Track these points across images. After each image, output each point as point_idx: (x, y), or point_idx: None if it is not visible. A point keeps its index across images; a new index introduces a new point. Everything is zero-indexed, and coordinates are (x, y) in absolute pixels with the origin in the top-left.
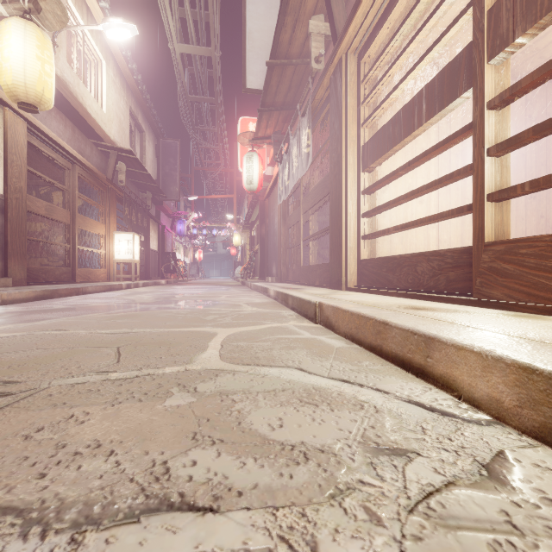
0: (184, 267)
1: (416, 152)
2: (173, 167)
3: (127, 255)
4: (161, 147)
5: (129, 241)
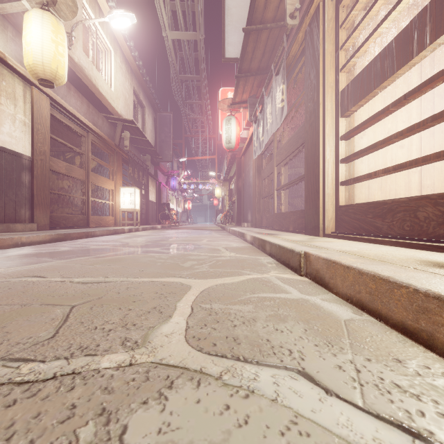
0: (176, 215)
1: (396, 95)
2: (167, 135)
3: (130, 205)
4: (158, 119)
5: (132, 194)
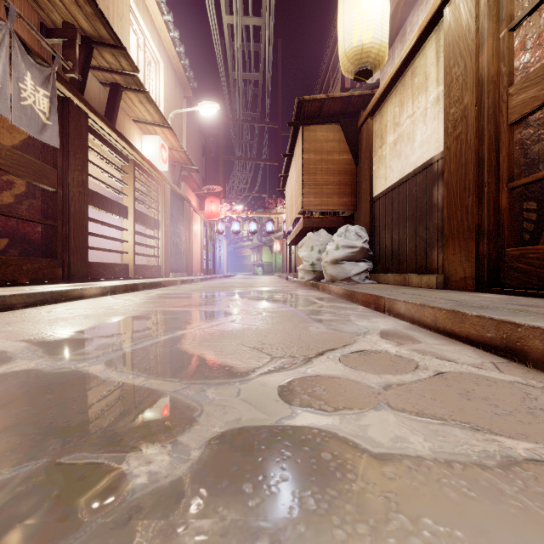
0: None
1: None
2: None
3: None
4: None
5: None
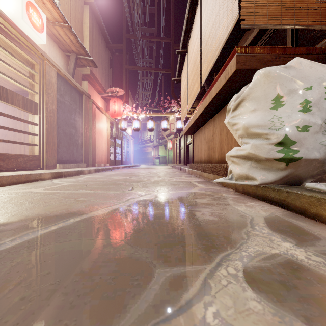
0: None
1: None
2: None
3: None
4: None
5: None
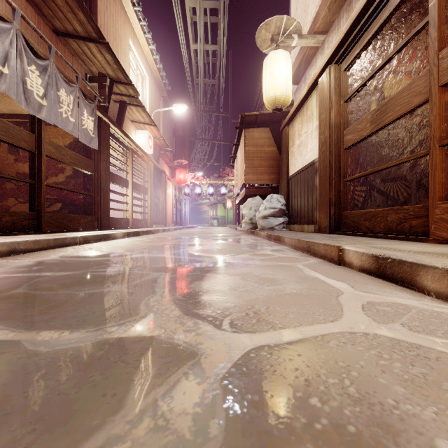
0: None
1: None
2: None
3: None
4: None
5: None
